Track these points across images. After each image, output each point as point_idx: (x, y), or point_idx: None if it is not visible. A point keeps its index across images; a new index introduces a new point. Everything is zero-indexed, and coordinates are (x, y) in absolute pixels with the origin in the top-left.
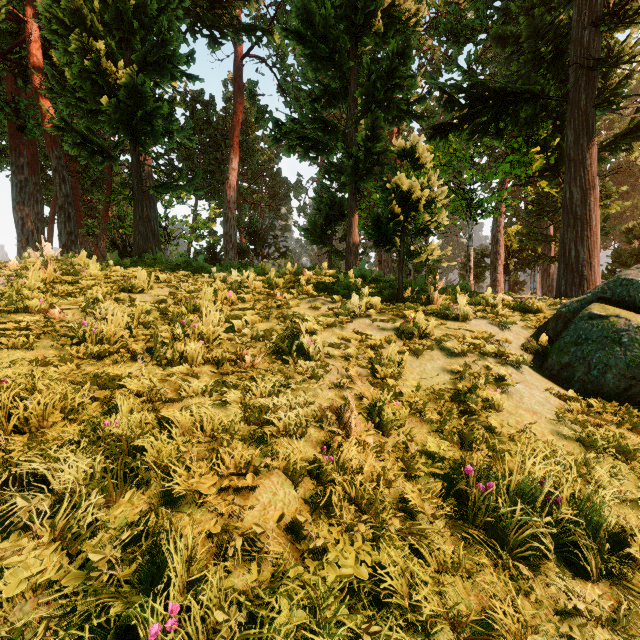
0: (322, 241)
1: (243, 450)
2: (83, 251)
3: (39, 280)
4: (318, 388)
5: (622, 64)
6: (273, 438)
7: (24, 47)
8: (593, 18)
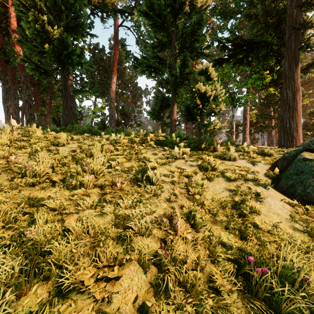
0: (158, 118)
1: (113, 247)
2: (34, 124)
3: (7, 139)
4: (158, 202)
5: (313, 27)
6: (131, 237)
7: (8, 21)
8: (299, 3)
